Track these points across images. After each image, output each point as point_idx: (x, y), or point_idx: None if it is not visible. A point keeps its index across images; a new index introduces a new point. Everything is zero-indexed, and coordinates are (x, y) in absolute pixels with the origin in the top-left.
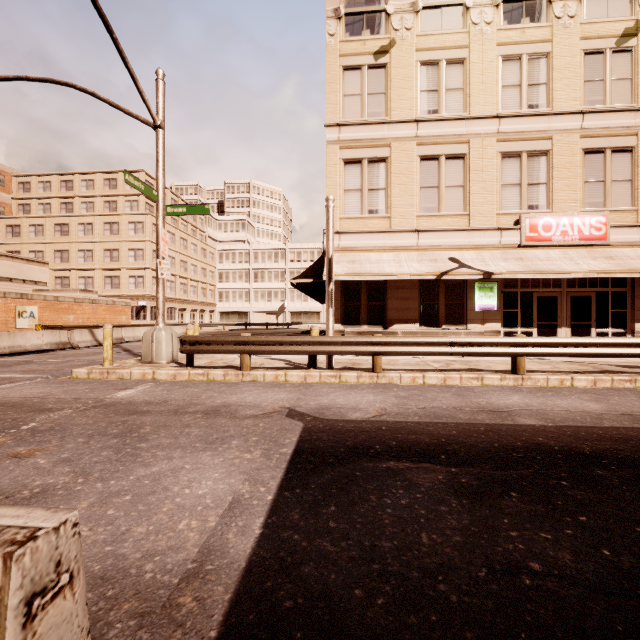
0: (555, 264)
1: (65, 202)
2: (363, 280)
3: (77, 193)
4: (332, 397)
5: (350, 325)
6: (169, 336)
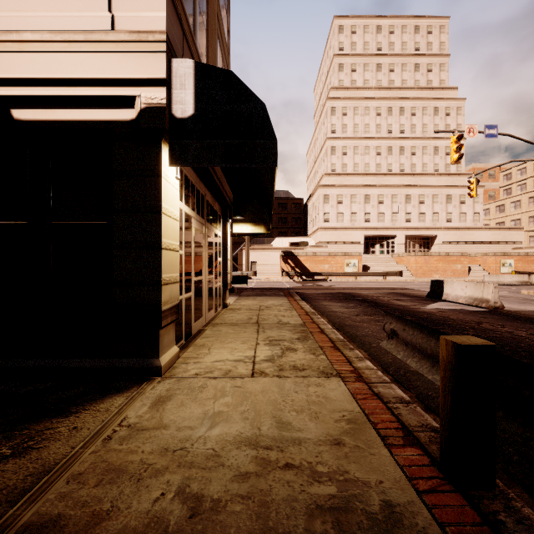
0: None
1: None
2: None
3: None
4: None
5: None
6: None
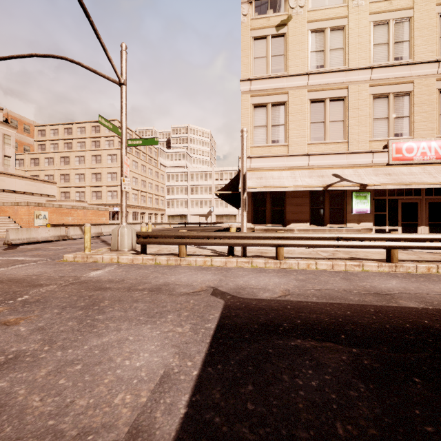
0: (417, 177)
1: (67, 142)
2: (268, 191)
3: (74, 136)
4: (246, 279)
5: (258, 224)
6: (129, 232)
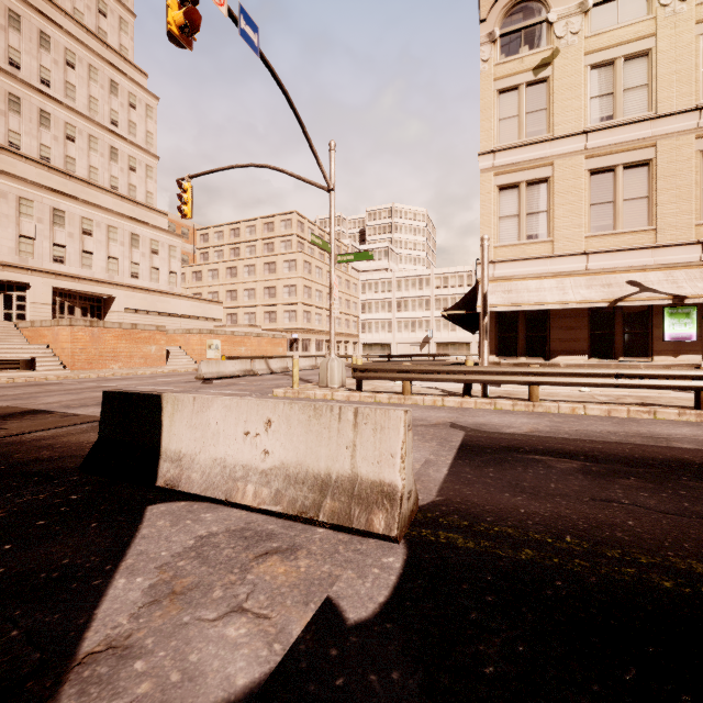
0: None
1: (234, 248)
2: (520, 309)
3: (243, 239)
4: (488, 418)
5: (506, 357)
6: (340, 365)
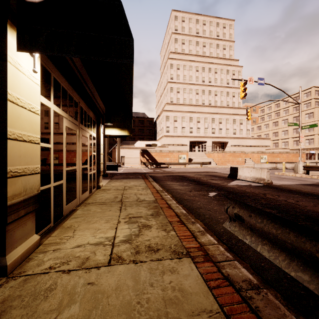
0: None
1: (276, 112)
2: None
3: (281, 107)
4: None
5: None
6: (302, 165)
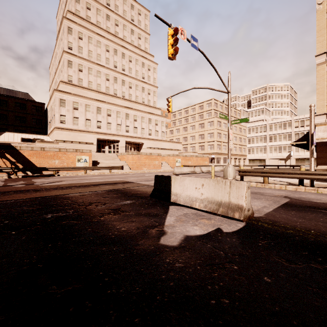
0: None
1: (186, 119)
2: None
3: (189, 114)
4: (308, 195)
5: None
6: (232, 169)
